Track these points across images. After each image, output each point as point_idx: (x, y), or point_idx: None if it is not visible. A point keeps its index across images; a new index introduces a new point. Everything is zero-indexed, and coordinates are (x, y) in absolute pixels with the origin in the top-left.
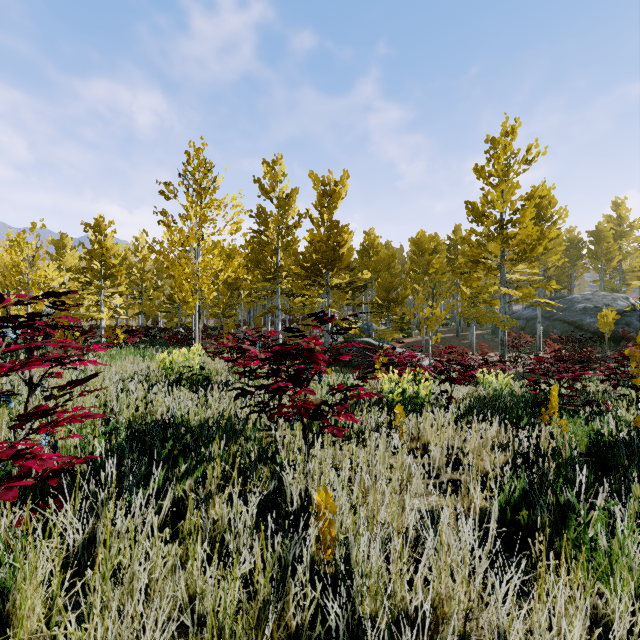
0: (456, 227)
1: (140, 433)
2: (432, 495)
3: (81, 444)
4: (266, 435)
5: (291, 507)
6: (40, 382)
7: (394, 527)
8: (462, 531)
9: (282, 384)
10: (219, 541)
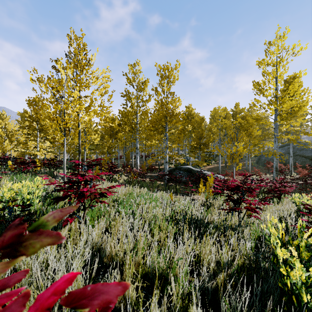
0: (236, 104)
1: None
2: None
3: None
4: None
5: None
6: None
7: None
8: None
9: None
10: None
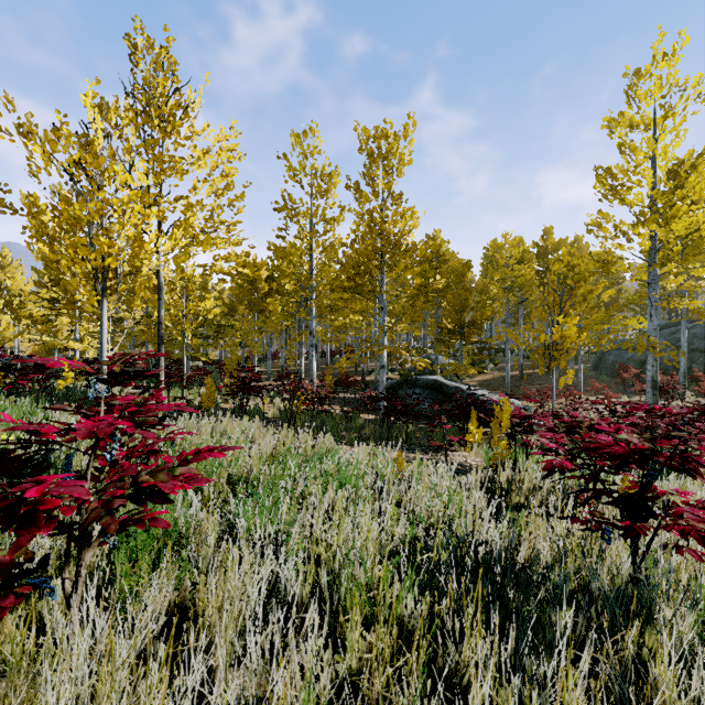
0: (546, 230)
1: None
2: None
3: None
4: None
5: None
6: None
7: None
8: None
9: None
10: None
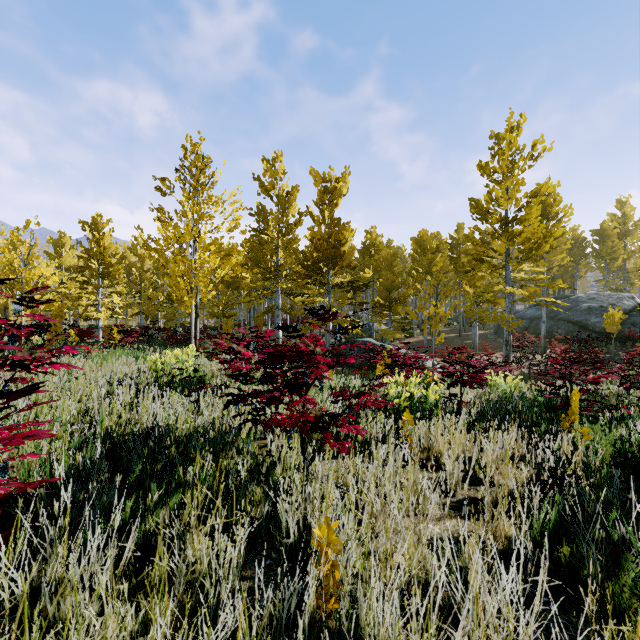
0: (458, 226)
1: (119, 445)
2: (449, 518)
3: (41, 463)
4: (262, 444)
5: (287, 537)
6: (4, 388)
7: (413, 573)
8: (502, 585)
9: (276, 394)
10: (199, 584)
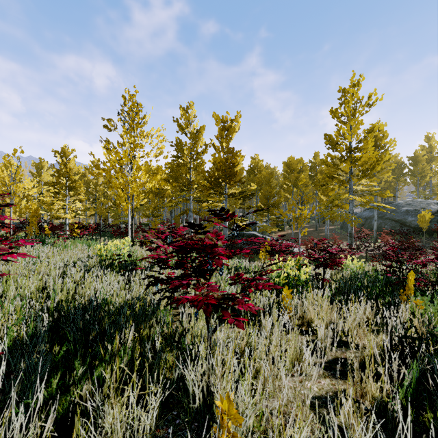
0: (315, 154)
1: (64, 317)
2: (323, 377)
3: None
4: (176, 313)
5: (193, 399)
6: None
7: None
8: None
9: (184, 282)
10: None
